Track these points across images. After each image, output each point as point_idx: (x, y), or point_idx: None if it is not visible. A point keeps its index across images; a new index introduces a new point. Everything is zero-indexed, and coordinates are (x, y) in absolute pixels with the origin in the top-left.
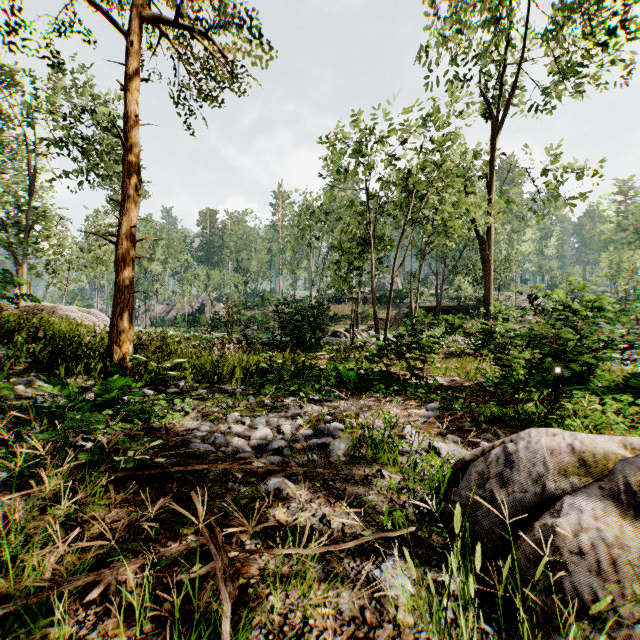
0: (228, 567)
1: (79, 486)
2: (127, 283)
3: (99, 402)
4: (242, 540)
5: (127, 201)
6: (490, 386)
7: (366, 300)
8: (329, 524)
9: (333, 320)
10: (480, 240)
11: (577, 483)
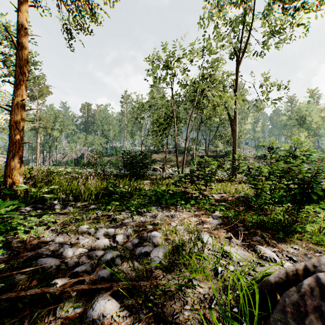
0: None
1: None
2: (18, 137)
3: None
4: None
5: (18, 83)
6: (245, 200)
7: (170, 152)
8: None
9: (153, 162)
10: (231, 120)
11: None
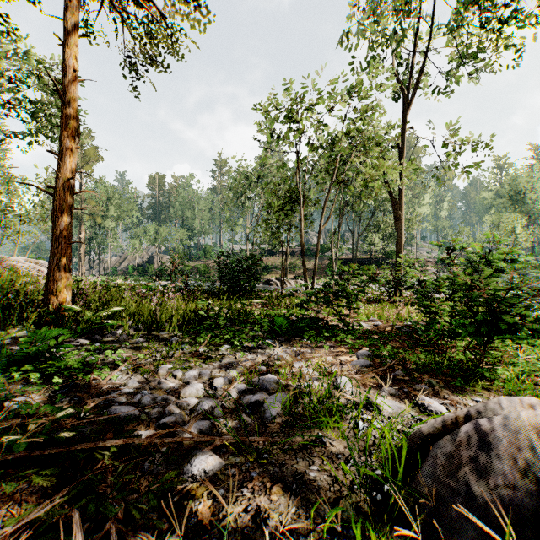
0: None
1: None
2: (64, 234)
3: (19, 357)
4: None
5: (64, 153)
6: (412, 331)
7: (293, 253)
8: (265, 525)
9: (265, 270)
10: (393, 201)
11: None
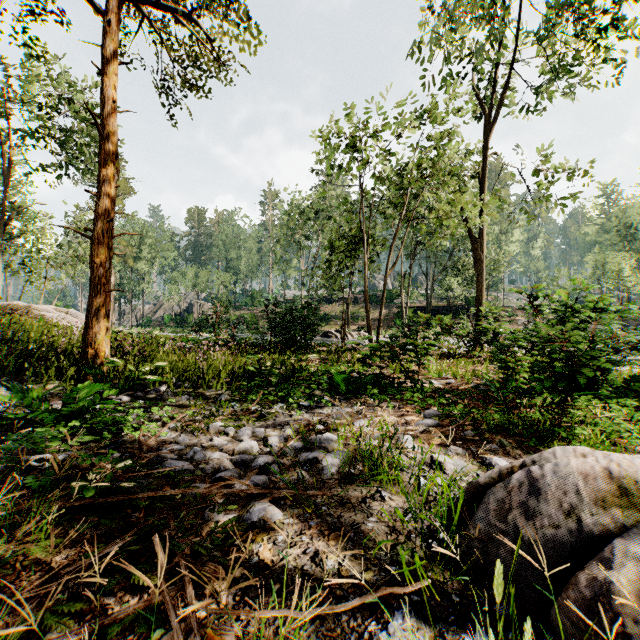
0: (196, 635)
1: (27, 518)
2: (103, 281)
3: (65, 412)
4: (217, 590)
5: (103, 193)
6: (488, 390)
7: (356, 300)
8: (323, 564)
9: (323, 320)
10: (472, 239)
11: (618, 516)
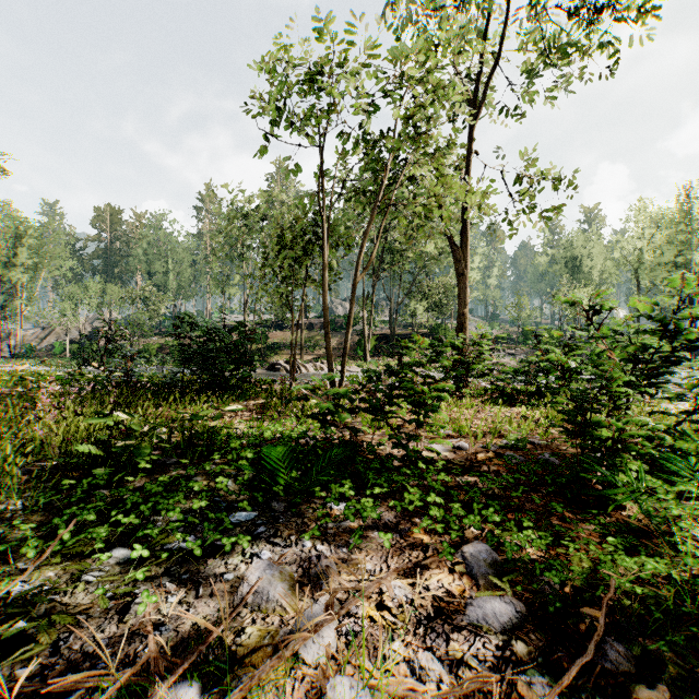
0: None
1: None
2: None
3: None
4: None
5: None
6: (538, 466)
7: (312, 326)
8: None
9: (272, 349)
10: (454, 249)
11: None
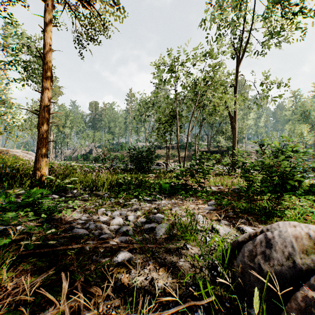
0: None
1: None
2: (44, 136)
3: (22, 204)
4: (98, 301)
5: (44, 92)
6: (239, 191)
7: (173, 147)
8: (155, 286)
9: (157, 157)
10: (230, 117)
11: (314, 259)
